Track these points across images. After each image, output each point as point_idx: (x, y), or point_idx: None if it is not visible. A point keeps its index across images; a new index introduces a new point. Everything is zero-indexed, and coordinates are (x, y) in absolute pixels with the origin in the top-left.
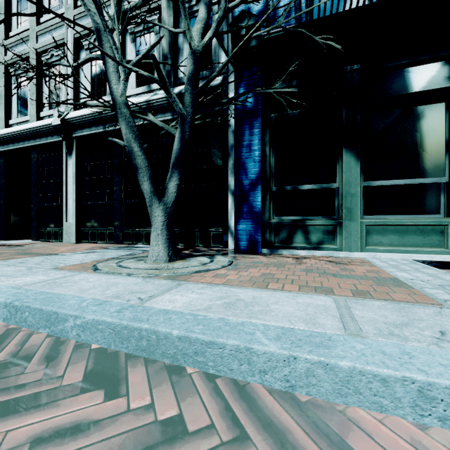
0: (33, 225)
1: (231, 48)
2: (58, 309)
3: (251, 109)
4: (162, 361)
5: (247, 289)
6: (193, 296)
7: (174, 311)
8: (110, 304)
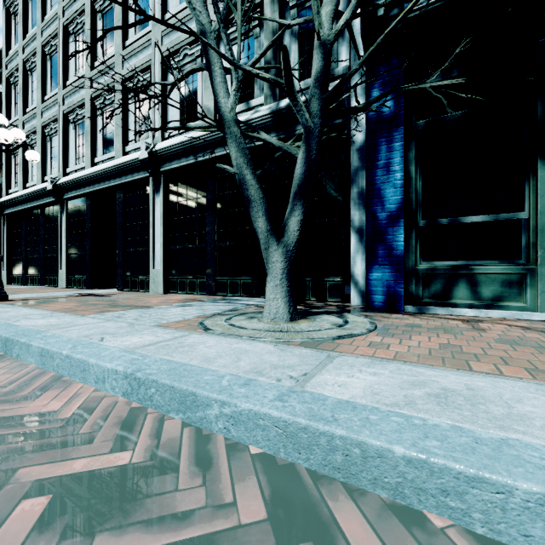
0: (118, 273)
1: (362, 37)
2: (196, 388)
3: (389, 116)
4: (373, 492)
5: (442, 370)
6: (367, 378)
7: (363, 406)
8: (259, 384)
